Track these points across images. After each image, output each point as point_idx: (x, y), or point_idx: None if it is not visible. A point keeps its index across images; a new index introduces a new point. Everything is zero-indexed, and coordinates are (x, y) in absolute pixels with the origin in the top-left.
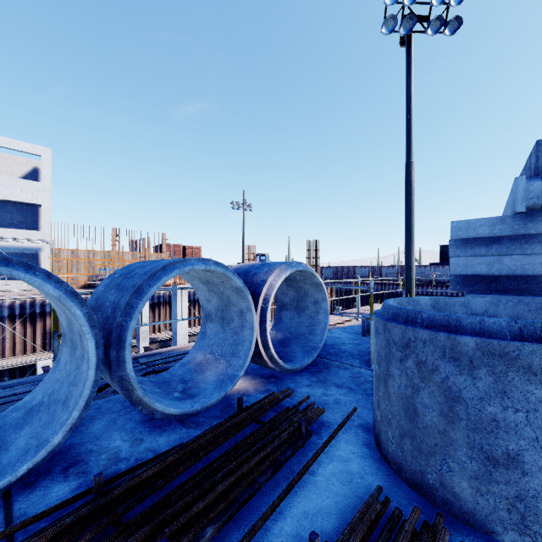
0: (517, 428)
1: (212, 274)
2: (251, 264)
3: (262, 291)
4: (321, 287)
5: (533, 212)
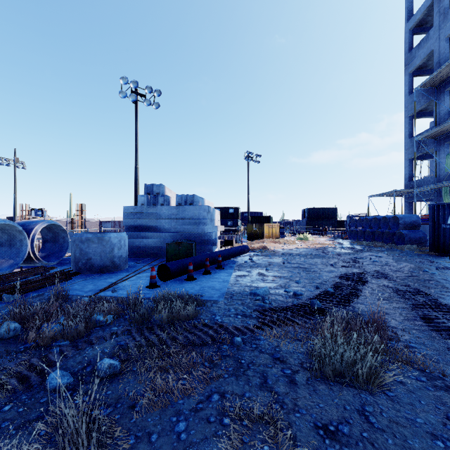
0: (91, 252)
1: (6, 225)
2: (26, 221)
3: (32, 232)
4: (65, 231)
5: (143, 206)
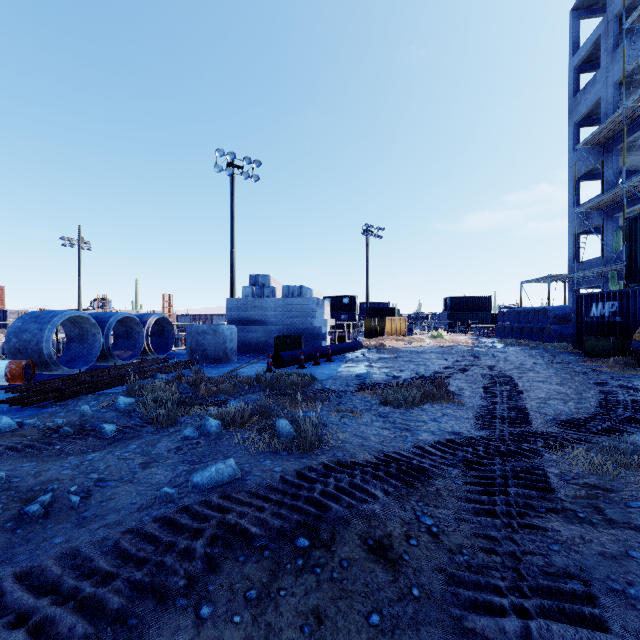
0: (206, 344)
1: (127, 318)
2: (137, 314)
3: (147, 325)
4: (172, 324)
5: (248, 298)
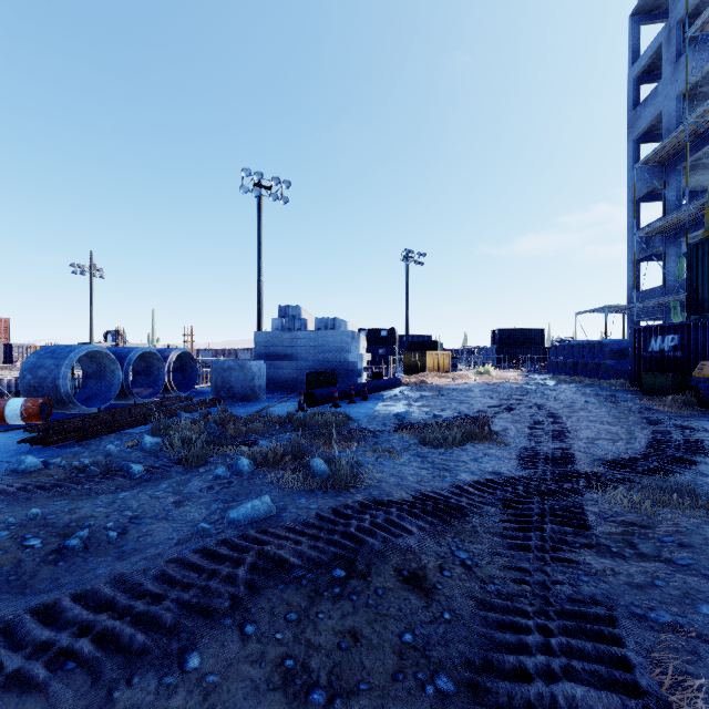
0: (233, 381)
1: (148, 353)
2: (158, 349)
3: (168, 360)
4: (195, 359)
5: (277, 331)
